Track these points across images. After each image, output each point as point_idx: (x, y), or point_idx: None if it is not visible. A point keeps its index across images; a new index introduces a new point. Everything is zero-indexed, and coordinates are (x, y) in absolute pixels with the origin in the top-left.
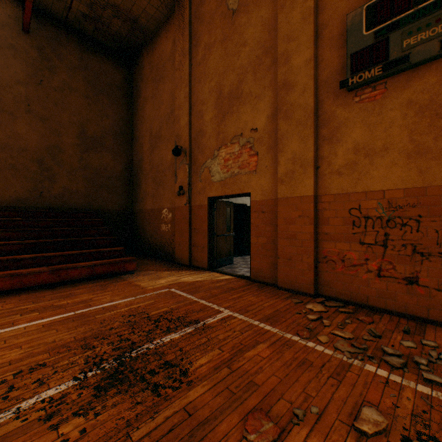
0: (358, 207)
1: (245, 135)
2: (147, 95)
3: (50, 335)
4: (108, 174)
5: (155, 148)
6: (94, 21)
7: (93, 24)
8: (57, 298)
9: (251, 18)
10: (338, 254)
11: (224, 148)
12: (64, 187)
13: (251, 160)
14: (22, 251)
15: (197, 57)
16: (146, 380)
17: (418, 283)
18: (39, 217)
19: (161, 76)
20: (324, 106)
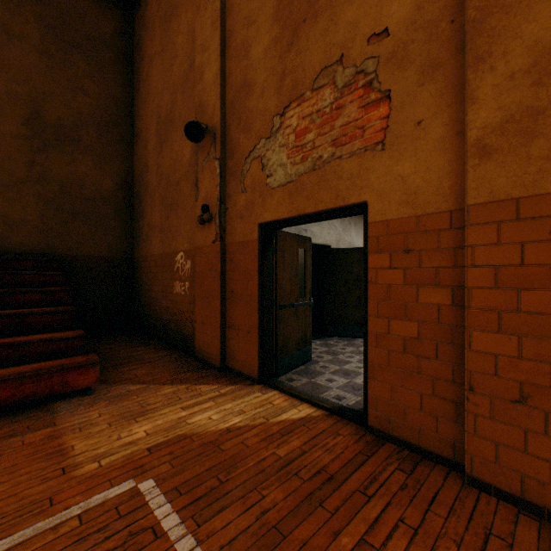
0: None
1: (351, 57)
2: (153, 52)
3: None
4: (87, 193)
5: (164, 143)
6: None
7: None
8: None
9: None
10: None
11: (296, 104)
12: None
13: (370, 116)
14: None
15: None
16: None
17: None
18: None
19: (174, 5)
20: None
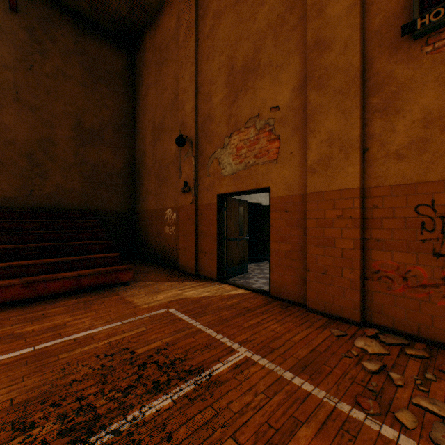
0: (431, 203)
1: (263, 116)
2: (149, 82)
3: None
4: (108, 170)
5: (157, 141)
6: None
7: (89, 2)
8: (23, 322)
9: None
10: (398, 269)
11: (237, 134)
12: (57, 185)
13: (271, 146)
14: None
15: (204, 30)
16: None
17: None
18: (27, 218)
19: (165, 58)
20: (375, 65)
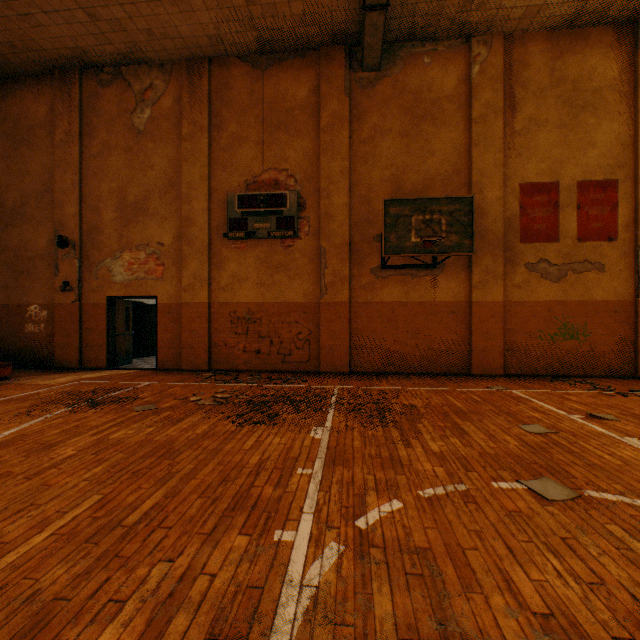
0: (235, 312)
1: (152, 246)
2: None
3: (6, 406)
4: None
5: (11, 226)
6: None
7: None
8: None
9: (158, 149)
10: (224, 341)
11: (129, 252)
12: None
13: (159, 269)
14: None
15: (91, 148)
16: (117, 401)
17: (261, 352)
18: None
19: (27, 139)
20: (215, 243)
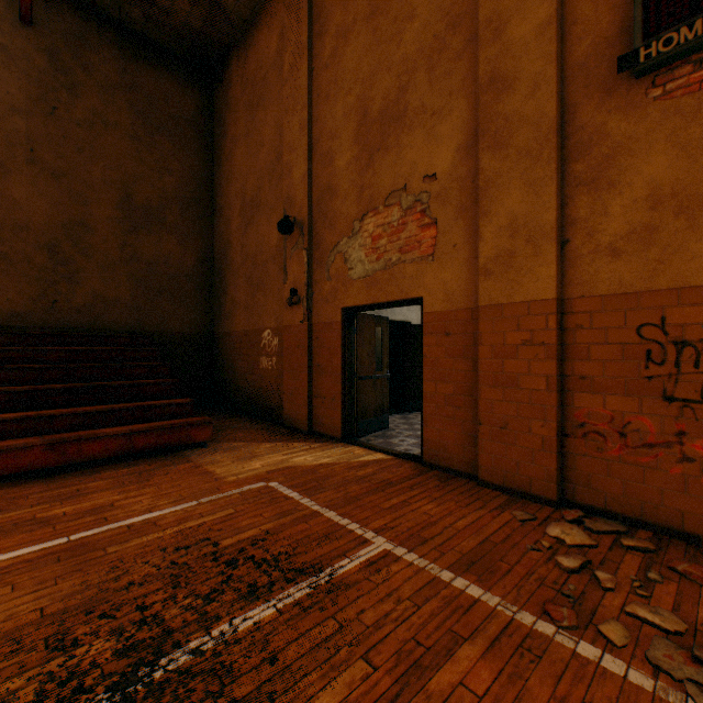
0: (660, 322)
1: (412, 189)
2: (237, 133)
3: None
4: (172, 271)
5: (250, 225)
6: (144, 3)
7: (144, 10)
8: (49, 501)
9: None
10: (612, 420)
11: (372, 215)
12: (94, 293)
13: (424, 235)
14: (5, 406)
15: (322, 54)
16: None
17: None
18: (48, 344)
19: (261, 97)
20: (578, 114)
